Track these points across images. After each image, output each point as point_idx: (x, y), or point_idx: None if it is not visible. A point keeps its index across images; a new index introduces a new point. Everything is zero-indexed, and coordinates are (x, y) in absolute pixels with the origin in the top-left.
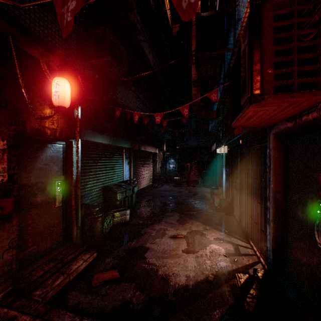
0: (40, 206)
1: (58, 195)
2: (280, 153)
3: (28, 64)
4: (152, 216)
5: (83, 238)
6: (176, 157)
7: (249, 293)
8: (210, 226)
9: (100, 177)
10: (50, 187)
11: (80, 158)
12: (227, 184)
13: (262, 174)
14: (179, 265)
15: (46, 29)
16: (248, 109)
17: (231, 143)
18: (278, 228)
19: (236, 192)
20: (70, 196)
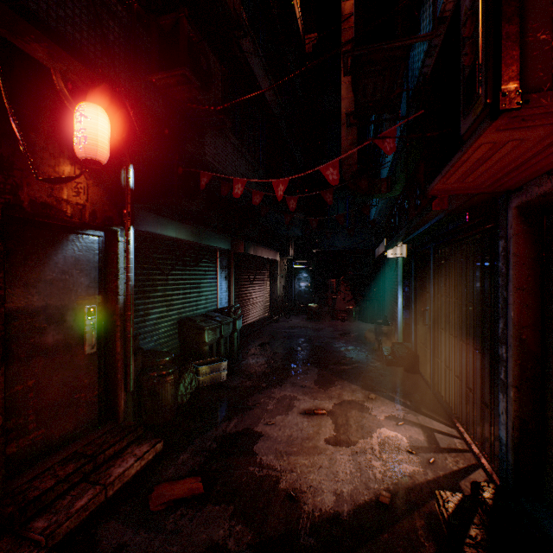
0: (52, 352)
1: (90, 332)
2: (529, 246)
3: (25, 75)
4: (268, 373)
5: (139, 414)
6: (311, 268)
7: (467, 536)
8: (378, 393)
9: (173, 301)
10: (73, 316)
11: (132, 262)
12: (407, 316)
13: (483, 292)
14: (321, 470)
15: (62, 10)
16: (481, 138)
17: (416, 237)
18: (525, 401)
19: (425, 330)
20: (113, 334)
